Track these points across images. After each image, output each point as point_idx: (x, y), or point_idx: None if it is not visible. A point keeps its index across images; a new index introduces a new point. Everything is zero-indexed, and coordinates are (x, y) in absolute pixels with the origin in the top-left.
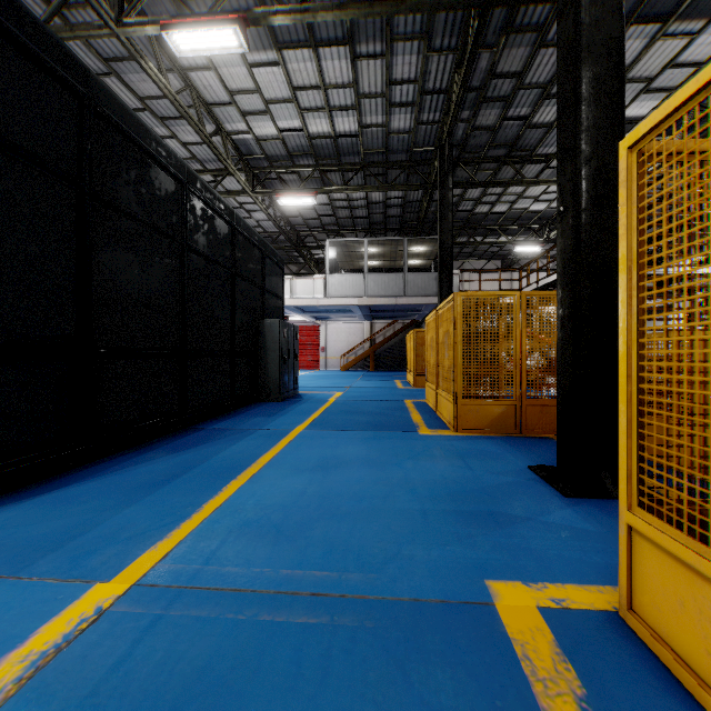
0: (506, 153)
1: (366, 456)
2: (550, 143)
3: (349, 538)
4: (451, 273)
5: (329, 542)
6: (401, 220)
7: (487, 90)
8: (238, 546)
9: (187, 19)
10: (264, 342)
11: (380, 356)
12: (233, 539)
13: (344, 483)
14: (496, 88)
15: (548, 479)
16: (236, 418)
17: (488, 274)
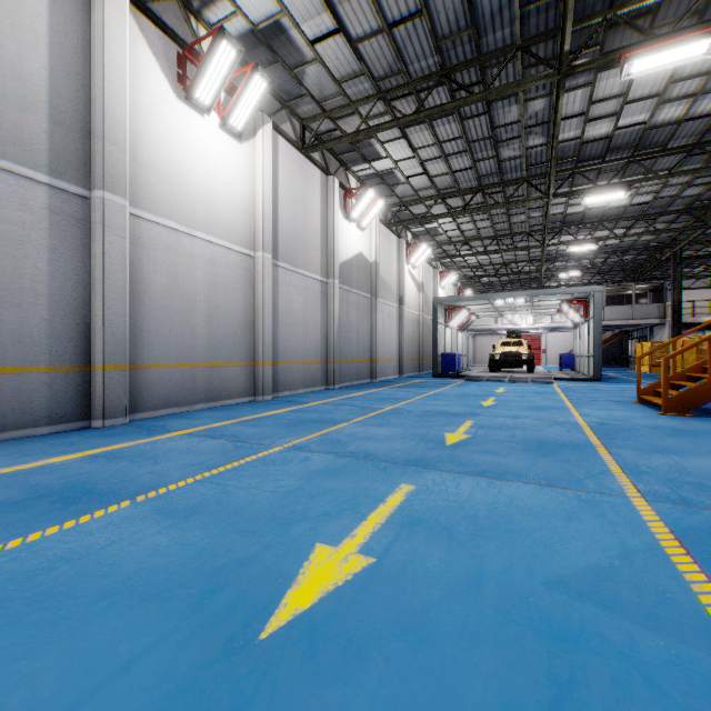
0: None
1: None
2: None
3: None
4: (679, 315)
5: None
6: (624, 267)
7: None
8: None
9: (574, 241)
10: None
11: None
12: None
13: None
14: None
15: None
16: None
17: (694, 291)
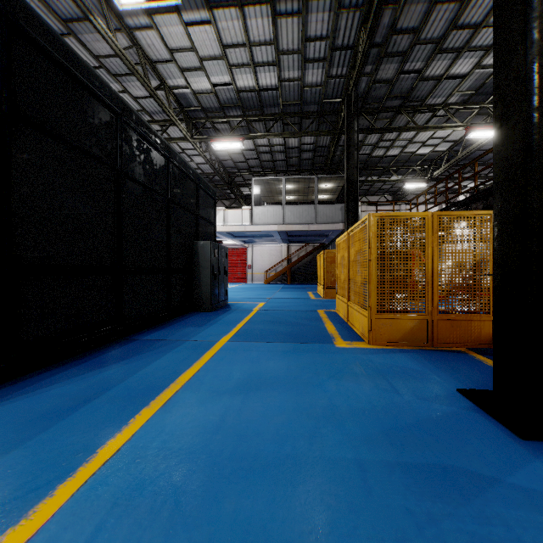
0: (400, 104)
1: (286, 373)
2: (438, 95)
3: (268, 521)
4: (356, 202)
5: (241, 531)
6: (312, 162)
7: (387, 46)
8: (115, 538)
9: None
10: (198, 261)
11: (295, 272)
12: (113, 521)
13: (264, 414)
14: (395, 44)
15: (489, 410)
16: (169, 328)
17: (381, 207)
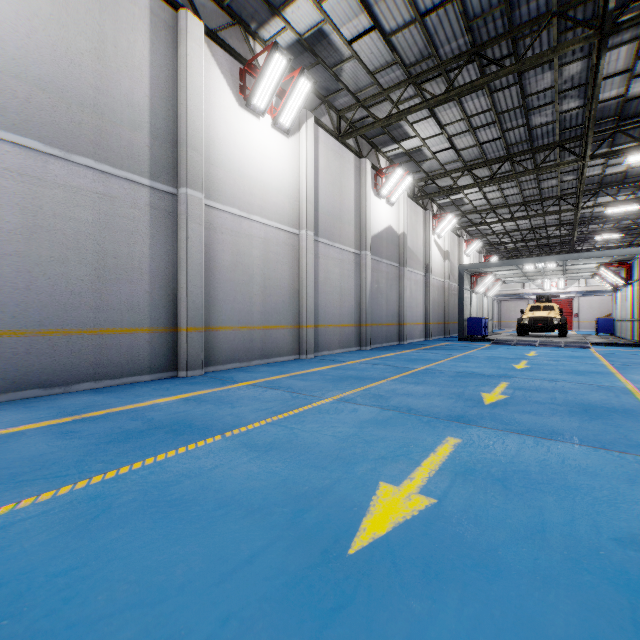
0: None
1: None
2: None
3: None
4: None
5: None
6: None
7: None
8: None
9: (612, 202)
10: None
11: None
12: None
13: None
14: None
15: None
16: None
17: None
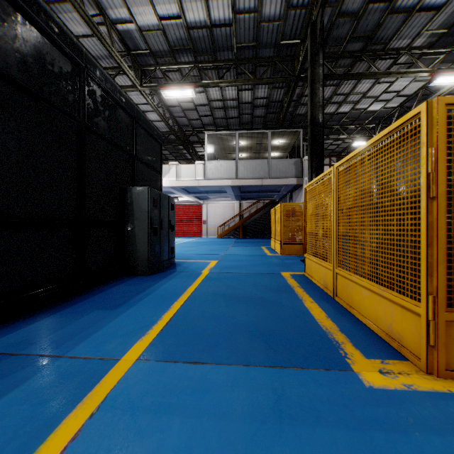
0: (362, 48)
1: None
2: (404, 35)
3: None
4: (322, 146)
5: None
6: (264, 120)
7: None
8: None
9: None
10: (132, 211)
11: (246, 227)
12: None
13: None
14: None
15: None
16: (62, 313)
17: (326, 167)
